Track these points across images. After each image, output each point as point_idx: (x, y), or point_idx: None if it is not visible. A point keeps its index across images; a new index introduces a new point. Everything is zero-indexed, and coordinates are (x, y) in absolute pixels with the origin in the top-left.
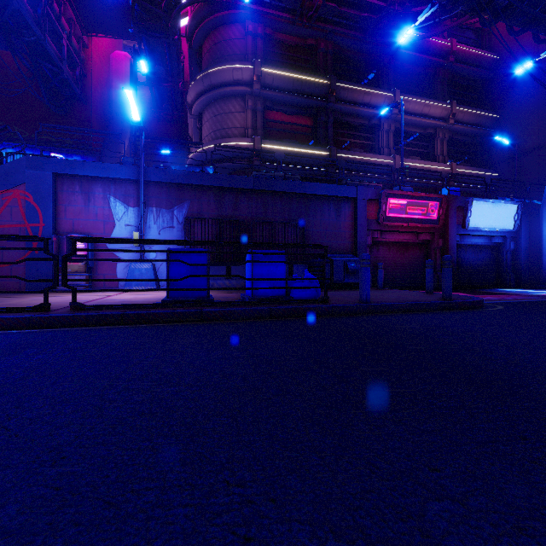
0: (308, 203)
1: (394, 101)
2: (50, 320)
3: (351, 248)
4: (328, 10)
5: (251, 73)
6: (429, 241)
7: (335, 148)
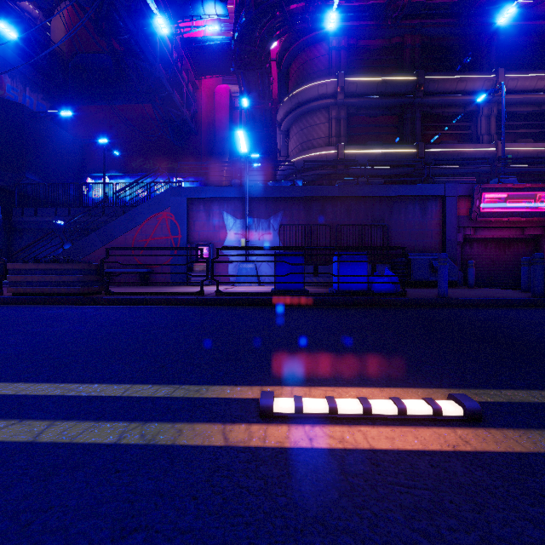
0: (391, 204)
1: (496, 82)
2: (208, 300)
3: (439, 246)
4: (415, 7)
5: (335, 86)
6: (539, 236)
7: (423, 144)
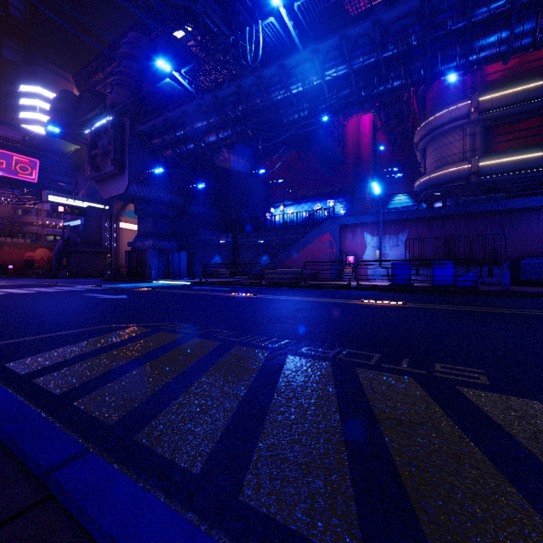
0: (512, 216)
1: None
2: (352, 288)
3: None
4: None
5: (467, 108)
6: None
7: None
